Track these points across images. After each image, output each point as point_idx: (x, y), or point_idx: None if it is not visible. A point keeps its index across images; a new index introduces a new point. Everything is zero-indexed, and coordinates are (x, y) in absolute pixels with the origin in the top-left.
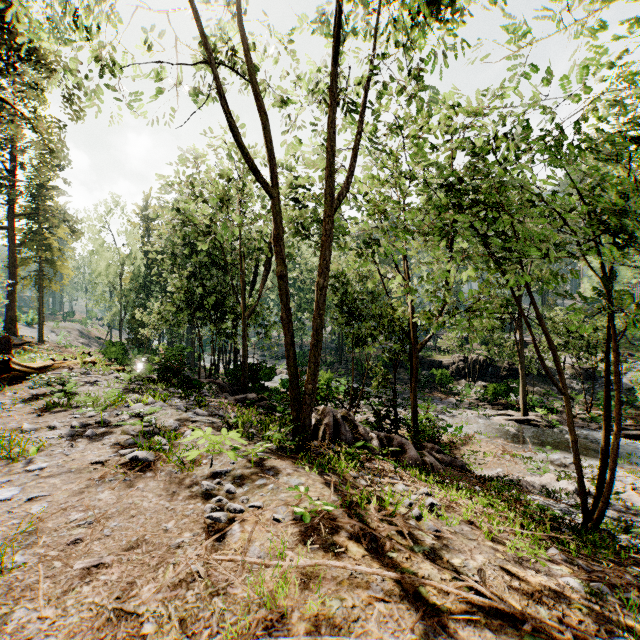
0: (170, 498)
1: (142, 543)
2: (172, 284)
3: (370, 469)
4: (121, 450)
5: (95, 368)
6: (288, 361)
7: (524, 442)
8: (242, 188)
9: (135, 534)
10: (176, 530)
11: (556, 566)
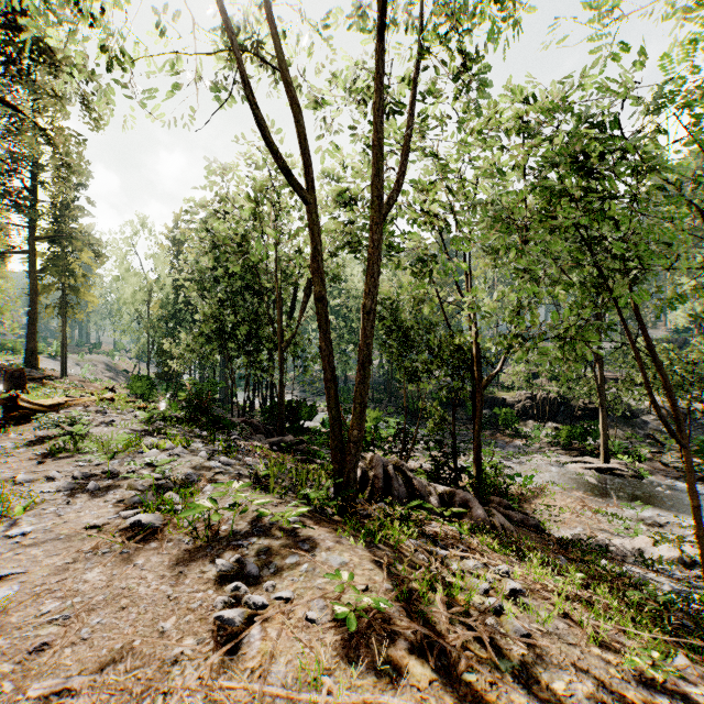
0: (174, 581)
1: (128, 653)
2: (201, 312)
3: (430, 535)
4: (122, 511)
5: (113, 406)
6: (329, 401)
7: (607, 495)
8: (278, 202)
9: (119, 640)
10: (175, 633)
11: (692, 687)
